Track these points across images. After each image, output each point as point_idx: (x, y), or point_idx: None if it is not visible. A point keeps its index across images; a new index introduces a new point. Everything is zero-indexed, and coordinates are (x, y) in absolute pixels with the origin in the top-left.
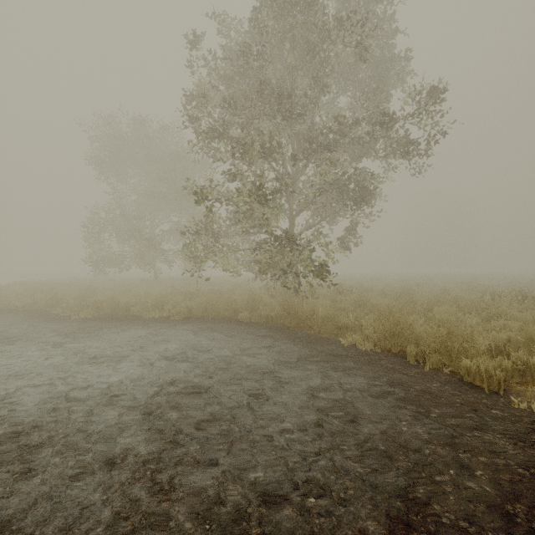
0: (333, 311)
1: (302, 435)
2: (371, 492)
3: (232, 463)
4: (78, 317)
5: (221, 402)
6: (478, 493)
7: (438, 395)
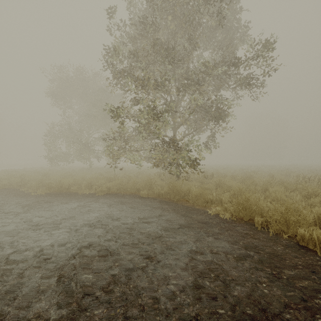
0: (203, 191)
1: (184, 297)
2: None
3: None
4: (36, 193)
5: (122, 264)
6: None
7: (284, 258)
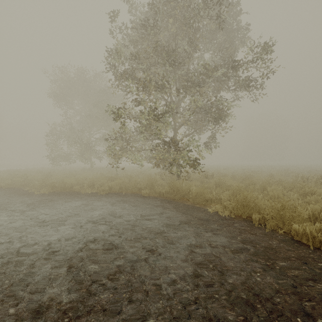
0: (203, 189)
1: (184, 284)
2: None
3: (131, 311)
4: (40, 192)
5: (126, 256)
6: None
7: (278, 251)
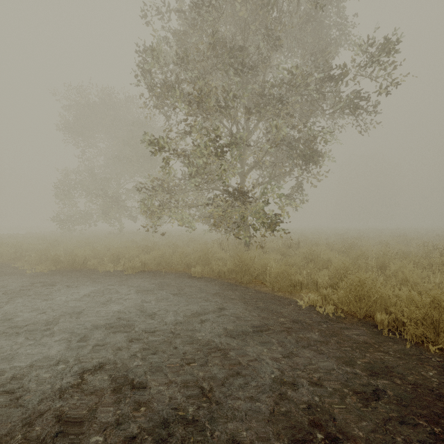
0: (288, 268)
1: None
2: None
3: None
4: (35, 271)
5: (152, 409)
6: None
7: None
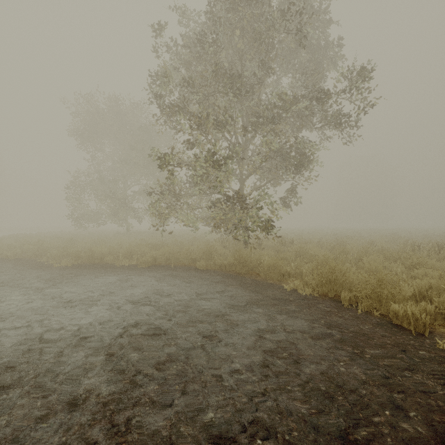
0: (277, 260)
1: (250, 375)
2: (314, 434)
3: (186, 403)
4: (60, 265)
5: (178, 343)
6: (414, 435)
7: (371, 337)
